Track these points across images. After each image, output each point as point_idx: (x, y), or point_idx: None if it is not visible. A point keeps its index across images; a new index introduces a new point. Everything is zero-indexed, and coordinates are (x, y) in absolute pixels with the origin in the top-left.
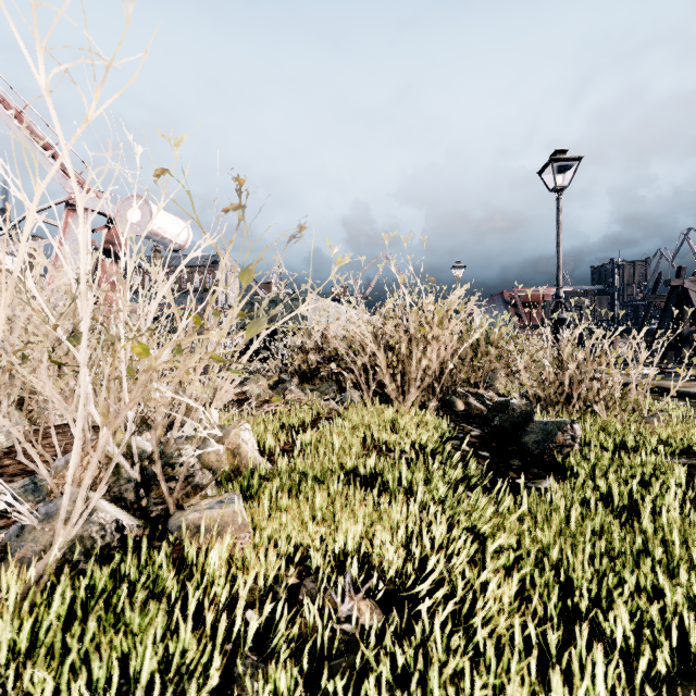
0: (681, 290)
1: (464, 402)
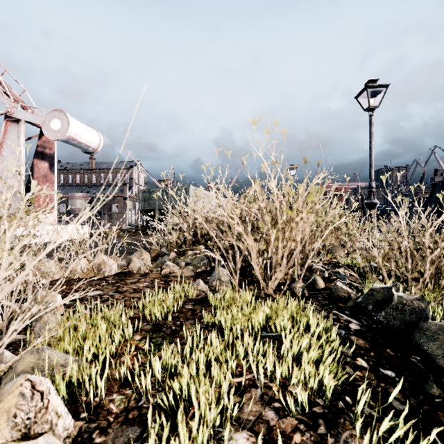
0: (441, 184)
1: (321, 278)
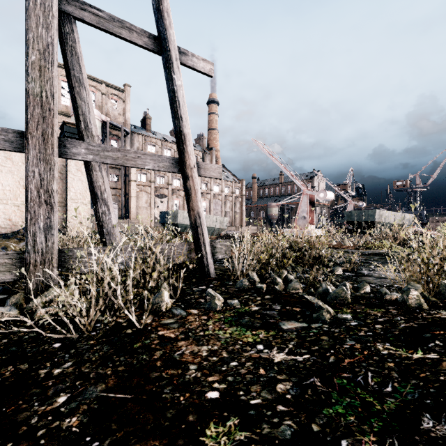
0: None
1: None
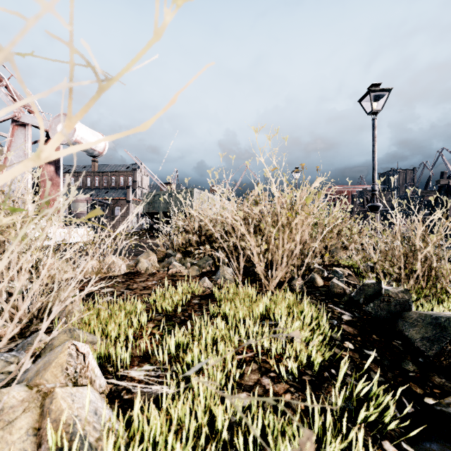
0: (447, 187)
1: (321, 277)
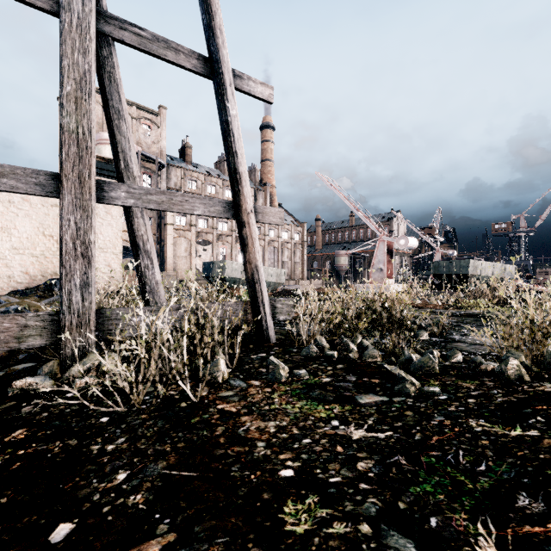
0: None
1: None
